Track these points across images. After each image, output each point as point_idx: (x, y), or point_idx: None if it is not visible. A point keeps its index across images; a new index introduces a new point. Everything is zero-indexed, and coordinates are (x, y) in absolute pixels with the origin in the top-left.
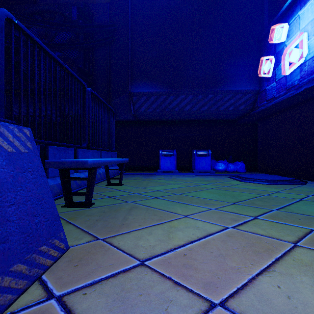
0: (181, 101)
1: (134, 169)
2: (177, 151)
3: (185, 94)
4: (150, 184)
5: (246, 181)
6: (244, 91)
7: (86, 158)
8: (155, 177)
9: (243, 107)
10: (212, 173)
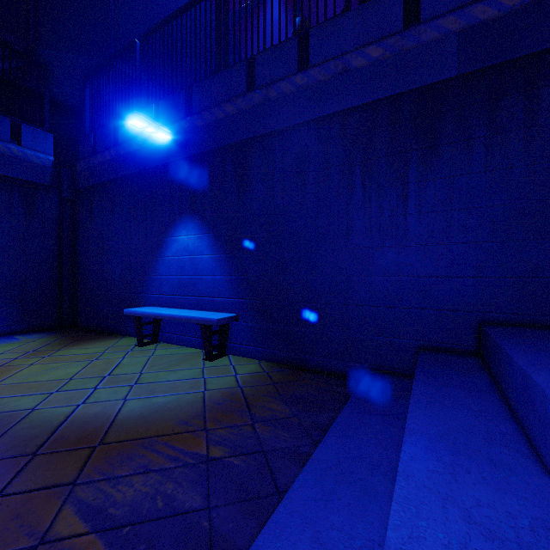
0: None
1: None
2: None
3: None
4: None
5: None
6: None
7: None
8: None
9: None
10: None
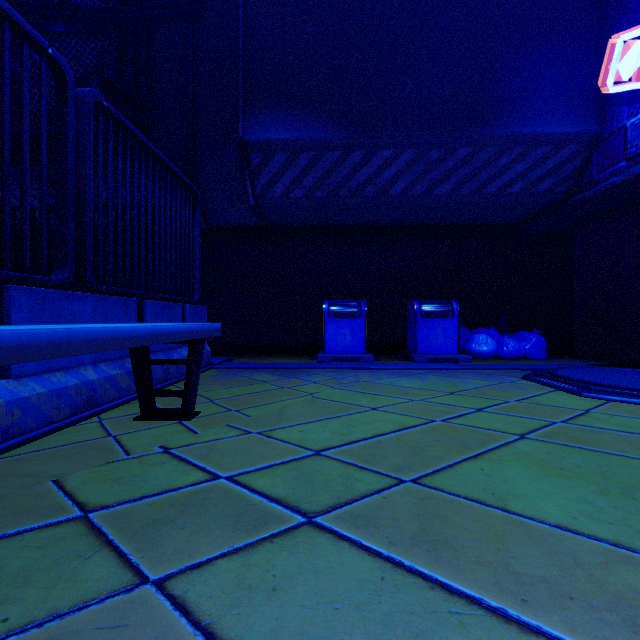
0: (383, 167)
1: (257, 350)
2: (368, 306)
3: (393, 146)
4: (292, 412)
5: (599, 395)
6: (556, 136)
7: (62, 321)
8: (312, 379)
9: (547, 186)
10: (463, 362)
